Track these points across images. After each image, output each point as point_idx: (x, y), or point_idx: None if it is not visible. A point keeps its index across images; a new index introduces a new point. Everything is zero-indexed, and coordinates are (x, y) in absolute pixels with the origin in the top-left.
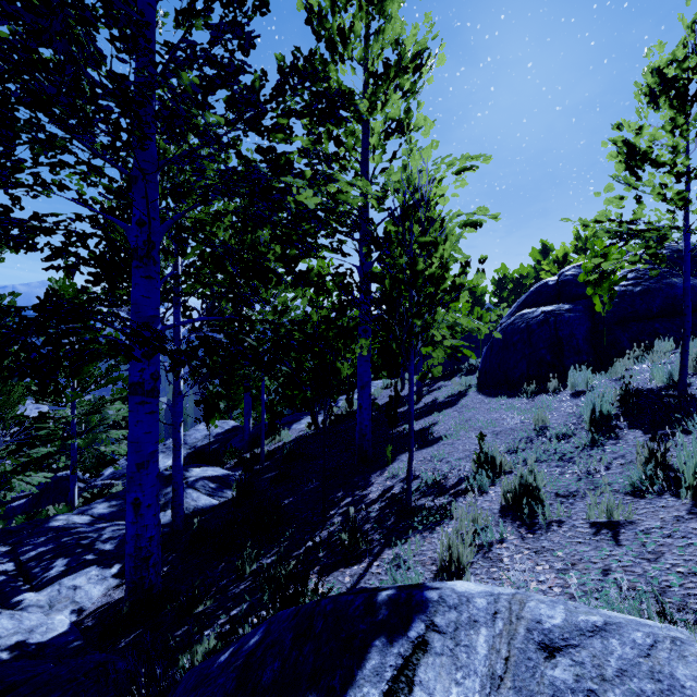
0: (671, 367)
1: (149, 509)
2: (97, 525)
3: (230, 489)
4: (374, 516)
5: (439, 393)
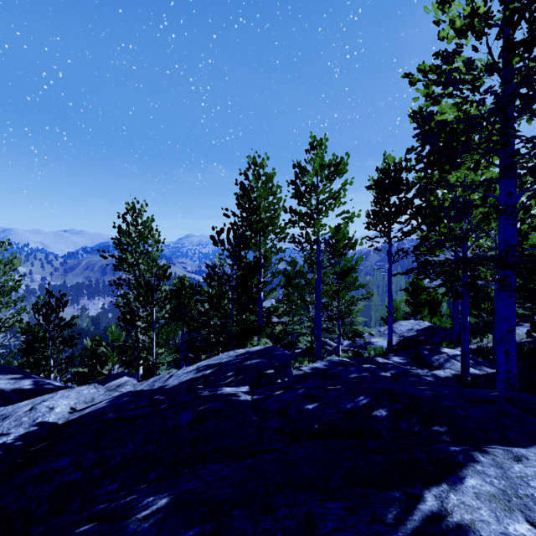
0: None
1: (514, 357)
2: (408, 367)
3: (484, 366)
4: None
5: None
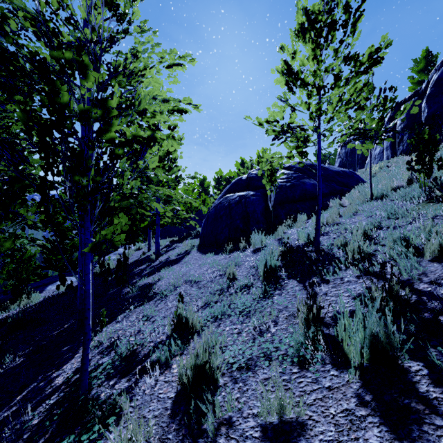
0: (309, 231)
1: None
2: None
3: None
4: (32, 426)
5: (172, 252)
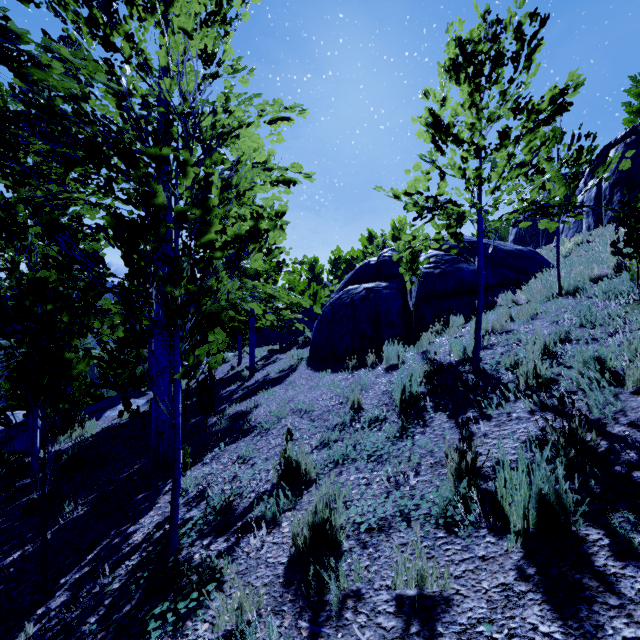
0: (466, 342)
1: None
2: None
3: None
4: (113, 591)
5: (272, 368)
